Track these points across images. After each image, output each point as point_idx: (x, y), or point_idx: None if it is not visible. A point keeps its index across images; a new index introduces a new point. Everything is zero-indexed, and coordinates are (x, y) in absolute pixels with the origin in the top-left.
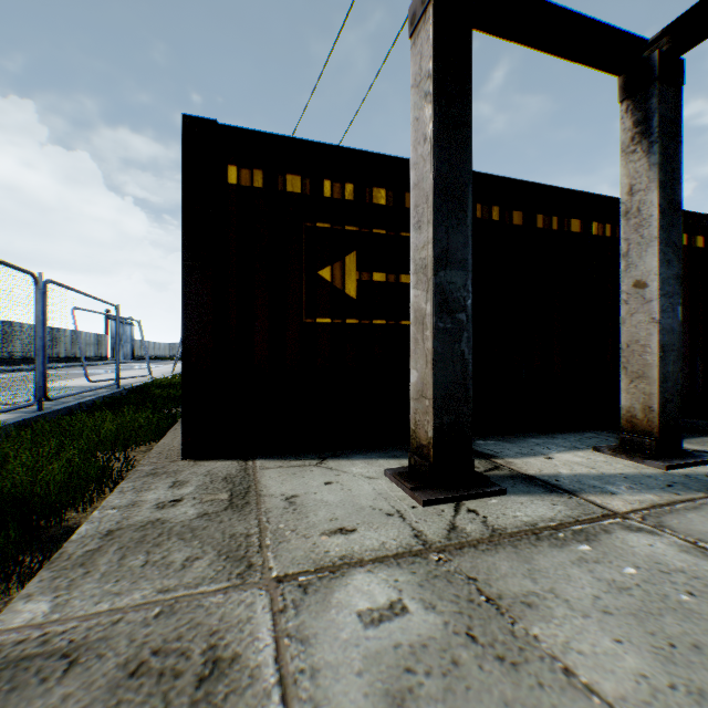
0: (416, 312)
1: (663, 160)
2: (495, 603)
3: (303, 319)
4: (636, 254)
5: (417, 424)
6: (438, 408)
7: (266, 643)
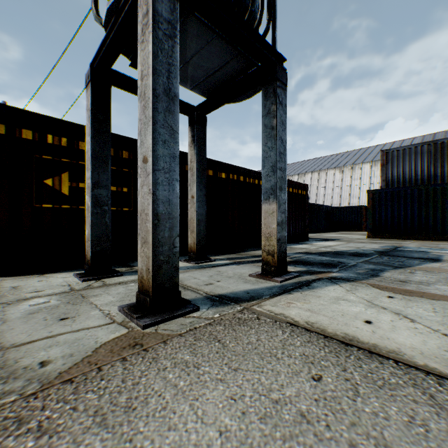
0: (87, 205)
1: (199, 152)
2: (84, 297)
3: (35, 204)
4: (192, 185)
5: (88, 252)
6: (94, 244)
7: None
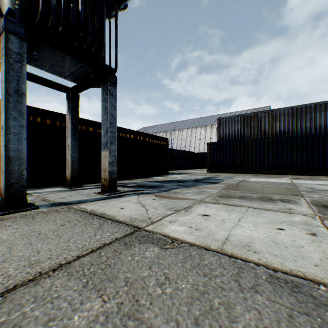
0: None
1: (73, 117)
2: None
3: None
4: (68, 138)
5: None
6: None
7: None
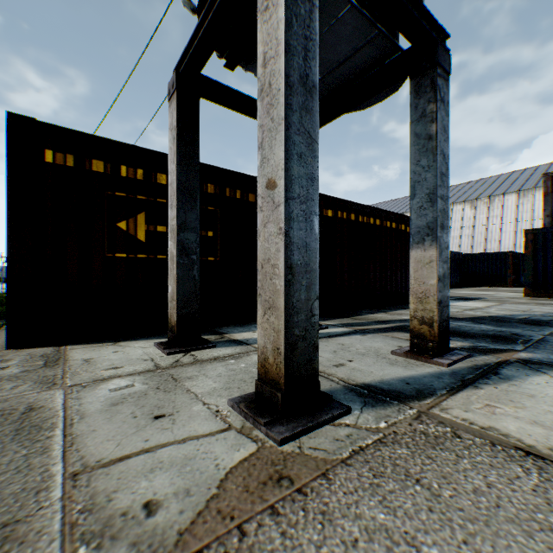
0: (171, 254)
1: None
2: (176, 380)
3: (106, 254)
4: None
5: (171, 315)
6: (180, 305)
7: (60, 402)
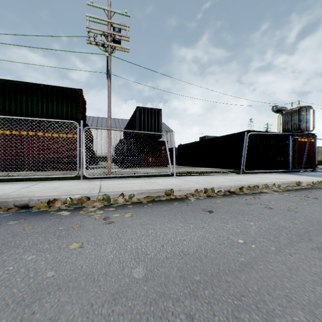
0: None
1: None
2: None
3: None
4: None
5: None
6: None
7: None
